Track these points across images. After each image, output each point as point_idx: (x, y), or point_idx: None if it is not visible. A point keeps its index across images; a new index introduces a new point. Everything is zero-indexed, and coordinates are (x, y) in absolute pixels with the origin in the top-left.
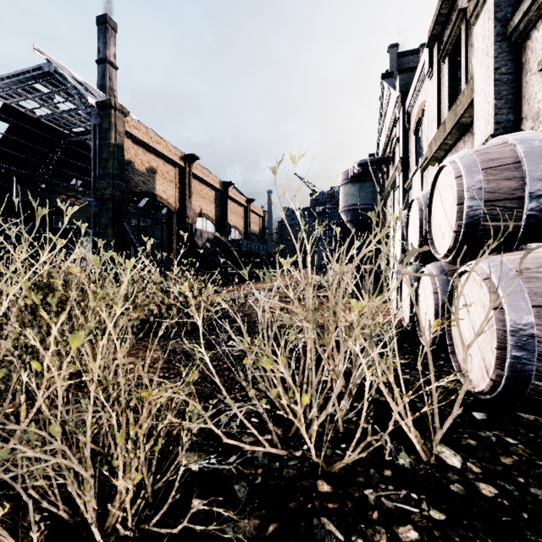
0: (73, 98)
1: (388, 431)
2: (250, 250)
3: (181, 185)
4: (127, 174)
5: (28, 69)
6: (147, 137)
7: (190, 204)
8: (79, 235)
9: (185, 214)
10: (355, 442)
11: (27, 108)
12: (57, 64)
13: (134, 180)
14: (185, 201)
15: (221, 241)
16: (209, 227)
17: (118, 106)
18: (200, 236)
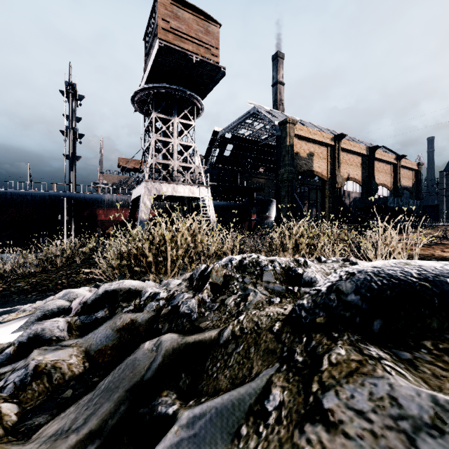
0: (263, 121)
1: (391, 256)
2: (396, 205)
3: (332, 159)
4: (295, 162)
5: (244, 114)
6: (308, 133)
7: (338, 173)
8: (266, 202)
9: (334, 181)
10: (384, 259)
11: (241, 134)
12: (258, 107)
13: (299, 164)
14: (334, 171)
15: (366, 200)
16: (356, 188)
17: (291, 120)
18: (347, 196)
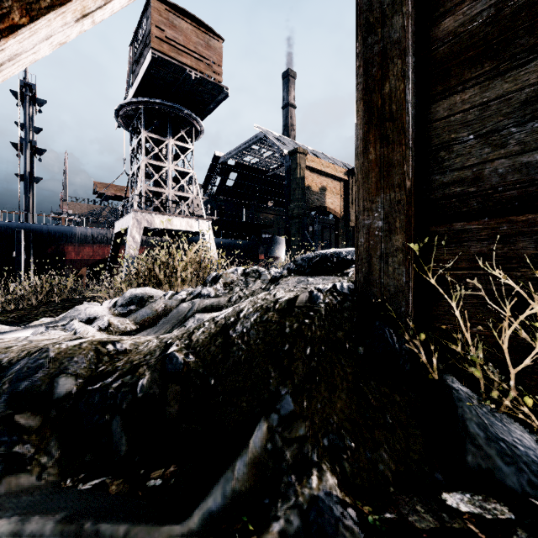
0: (272, 148)
1: None
2: None
3: (345, 195)
4: (306, 196)
5: (250, 139)
6: (320, 165)
7: (352, 210)
8: (275, 241)
9: (348, 219)
10: None
11: (247, 161)
12: (265, 132)
13: (311, 199)
14: (348, 208)
15: None
16: None
17: (302, 150)
18: None
